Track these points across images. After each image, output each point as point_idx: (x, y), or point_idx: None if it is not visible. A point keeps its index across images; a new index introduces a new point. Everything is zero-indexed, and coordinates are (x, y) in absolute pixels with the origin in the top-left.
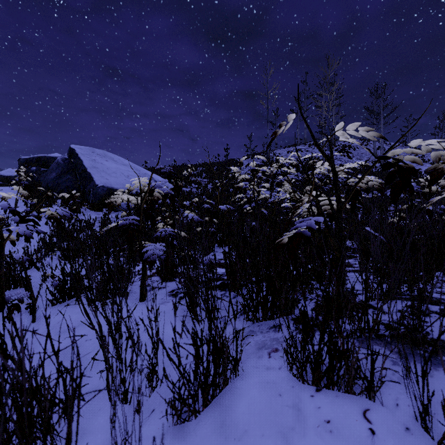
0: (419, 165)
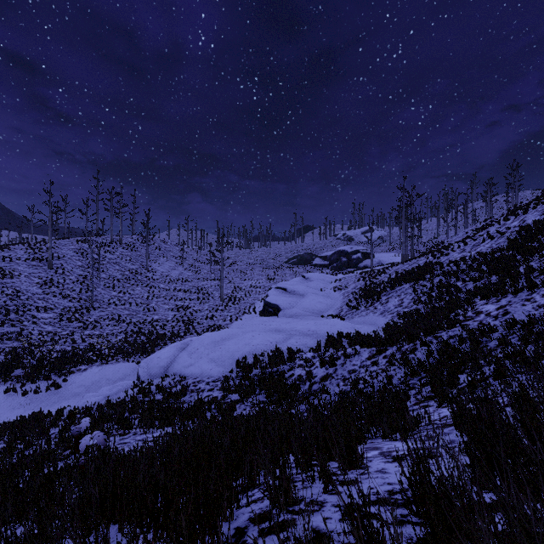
0: (174, 268)
